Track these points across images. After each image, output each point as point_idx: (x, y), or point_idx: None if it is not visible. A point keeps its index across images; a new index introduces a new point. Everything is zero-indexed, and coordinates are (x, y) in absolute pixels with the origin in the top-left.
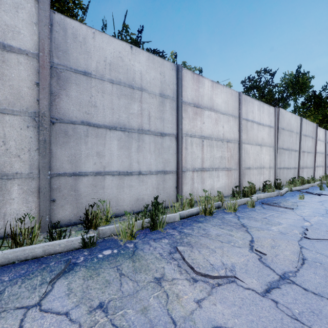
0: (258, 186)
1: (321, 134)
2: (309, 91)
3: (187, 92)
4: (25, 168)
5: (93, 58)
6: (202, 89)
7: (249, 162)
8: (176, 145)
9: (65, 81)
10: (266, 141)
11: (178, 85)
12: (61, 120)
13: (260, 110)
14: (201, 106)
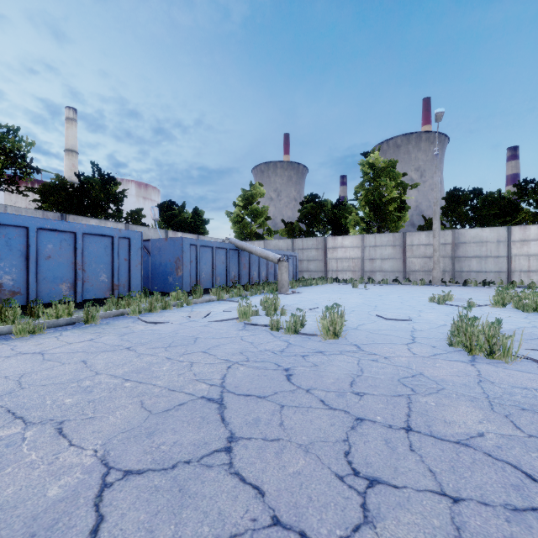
0: None
1: None
2: None
3: (515, 236)
4: (449, 270)
5: (466, 238)
6: (528, 232)
7: None
8: (507, 260)
9: (458, 246)
10: None
11: (508, 235)
12: (457, 257)
13: None
14: (527, 240)
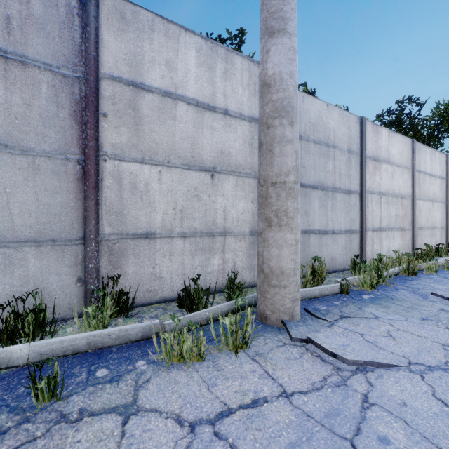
0: None
1: None
2: None
3: (368, 145)
4: None
5: (302, 121)
6: (380, 140)
7: (421, 221)
8: (360, 203)
9: None
10: (438, 195)
11: (362, 139)
12: None
13: (432, 158)
14: (379, 160)
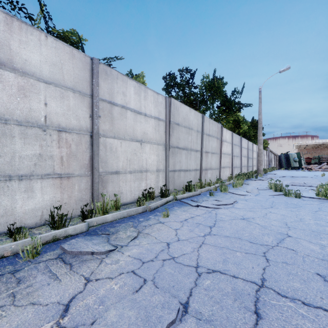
0: (136, 196)
1: (227, 135)
2: (224, 96)
3: None
4: None
5: None
6: None
7: (117, 164)
8: None
9: None
10: (152, 136)
11: None
12: None
13: (140, 95)
14: None
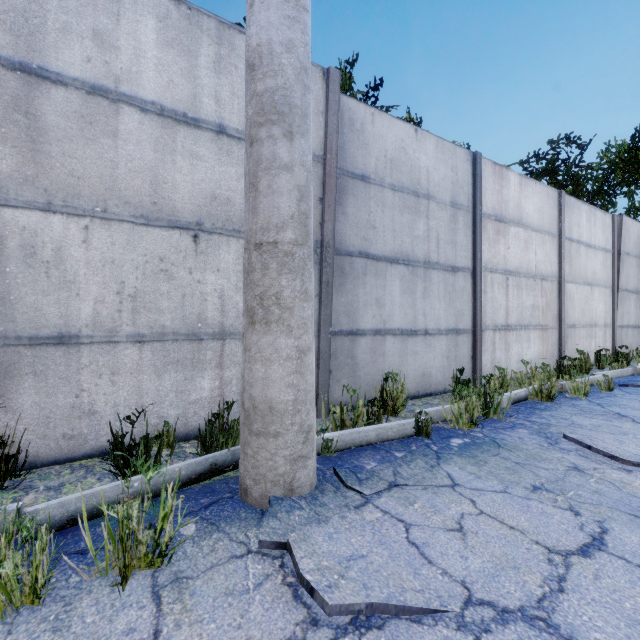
0: None
1: None
2: None
3: (487, 197)
4: None
5: (371, 154)
6: (506, 190)
7: (574, 316)
8: (472, 286)
9: (341, 191)
10: (600, 276)
11: (476, 187)
12: (337, 251)
13: (590, 221)
14: (504, 220)
